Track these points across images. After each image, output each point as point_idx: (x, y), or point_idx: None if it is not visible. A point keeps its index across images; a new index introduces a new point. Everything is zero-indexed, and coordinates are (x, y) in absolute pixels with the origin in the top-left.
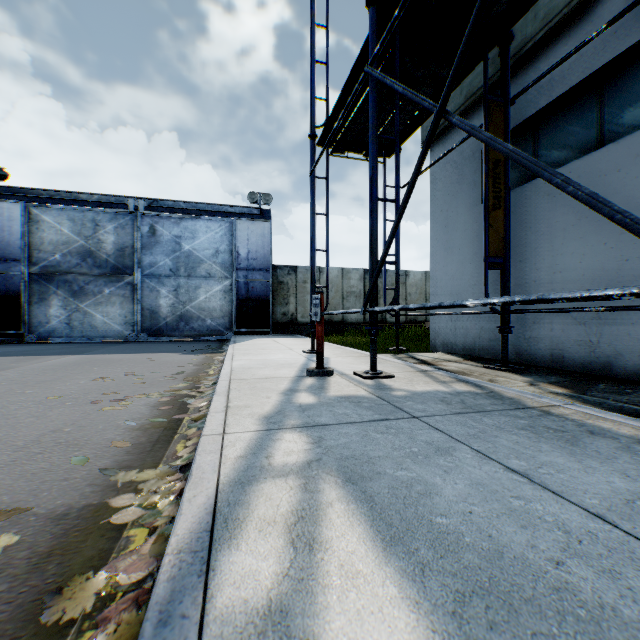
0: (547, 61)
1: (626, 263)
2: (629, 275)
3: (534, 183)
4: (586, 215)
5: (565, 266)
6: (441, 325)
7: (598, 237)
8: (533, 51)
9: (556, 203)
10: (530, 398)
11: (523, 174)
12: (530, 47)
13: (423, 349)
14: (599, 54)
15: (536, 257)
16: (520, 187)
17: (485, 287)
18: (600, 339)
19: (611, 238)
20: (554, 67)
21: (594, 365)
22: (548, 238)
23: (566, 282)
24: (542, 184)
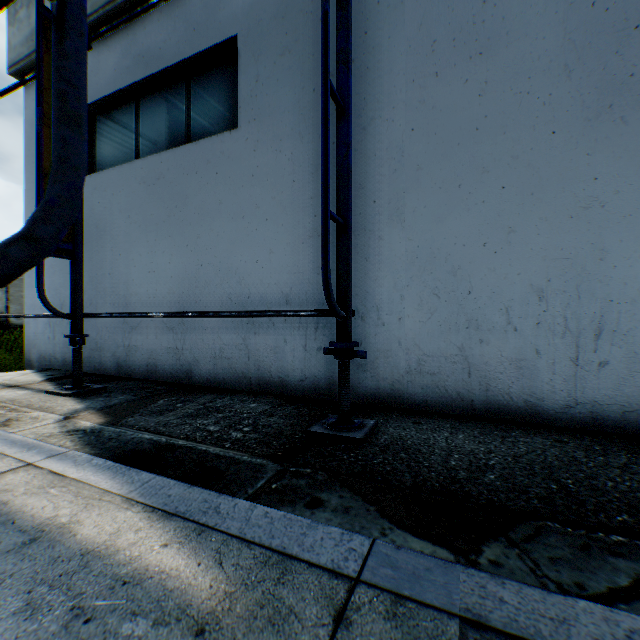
0: (144, 29)
1: (202, 268)
2: (204, 280)
3: (134, 165)
4: (175, 213)
5: (159, 265)
6: (39, 331)
7: (183, 238)
8: (132, 10)
9: (152, 194)
10: (6, 456)
11: (128, 153)
12: (126, 1)
13: (12, 366)
14: (184, 46)
15: (135, 252)
16: (121, 166)
17: (39, 280)
18: (185, 346)
19: (192, 241)
20: (125, 20)
21: (181, 373)
22: (145, 232)
23: (160, 283)
24: (140, 169)
